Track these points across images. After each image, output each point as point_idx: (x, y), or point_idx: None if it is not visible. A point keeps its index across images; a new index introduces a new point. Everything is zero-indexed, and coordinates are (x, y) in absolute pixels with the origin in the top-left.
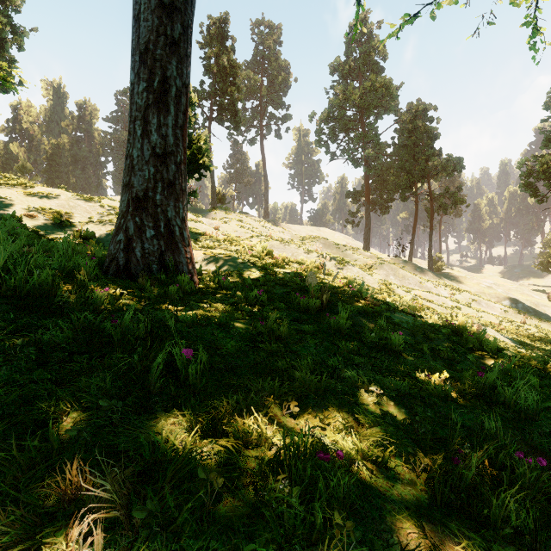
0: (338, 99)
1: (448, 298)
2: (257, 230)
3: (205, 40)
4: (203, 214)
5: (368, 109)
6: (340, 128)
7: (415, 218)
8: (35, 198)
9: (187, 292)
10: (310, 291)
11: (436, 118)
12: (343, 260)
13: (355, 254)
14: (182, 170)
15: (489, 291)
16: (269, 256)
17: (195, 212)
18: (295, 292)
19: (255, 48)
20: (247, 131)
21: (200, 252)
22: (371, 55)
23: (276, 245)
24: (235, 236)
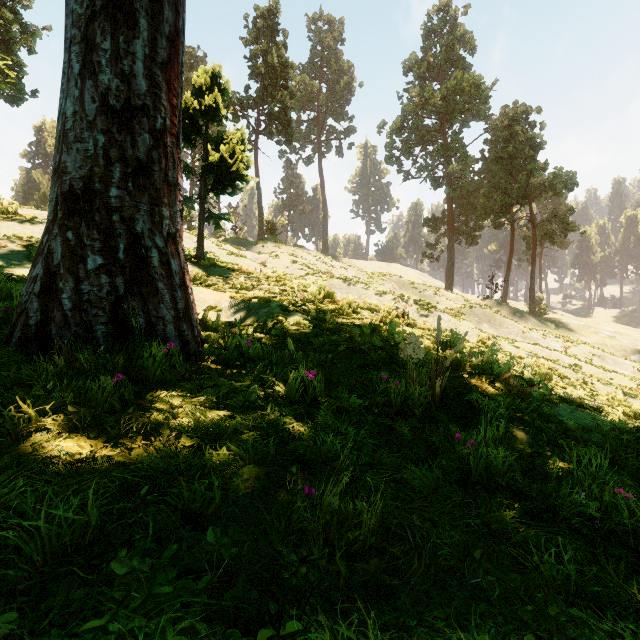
0: (414, 104)
1: (563, 352)
2: (314, 266)
3: (250, 35)
4: (248, 248)
5: (452, 115)
6: (416, 141)
7: (510, 250)
8: (13, 223)
9: (163, 379)
10: (408, 373)
11: (540, 123)
12: (429, 304)
13: (437, 295)
14: (167, 147)
15: (612, 342)
16: (329, 299)
17: (238, 245)
18: (375, 366)
19: (311, 48)
20: (302, 148)
21: (227, 295)
22: (455, 48)
23: (338, 285)
24: (286, 273)
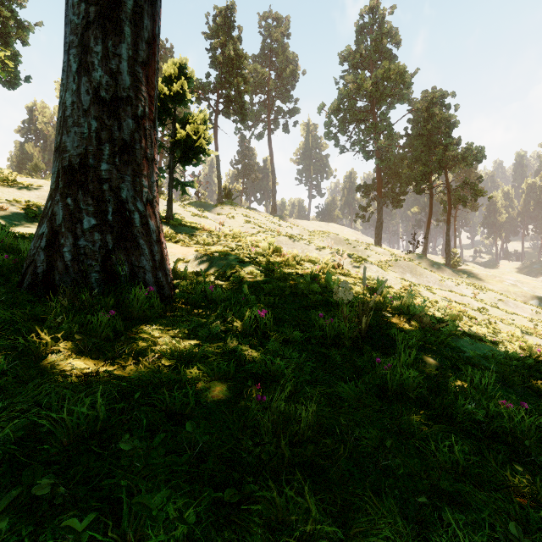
0: (349, 89)
1: (473, 298)
2: (265, 225)
3: (211, 30)
4: (209, 210)
5: (381, 98)
6: (350, 120)
7: (430, 212)
8: (13, 189)
9: (144, 316)
10: (340, 311)
11: (455, 105)
12: (360, 257)
13: (368, 250)
14: (146, 129)
15: (514, 289)
16: (277, 253)
17: (200, 207)
18: (314, 307)
19: (262, 41)
20: (254, 125)
21: (192, 250)
22: (383, 42)
23: (285, 241)
24: (241, 231)
